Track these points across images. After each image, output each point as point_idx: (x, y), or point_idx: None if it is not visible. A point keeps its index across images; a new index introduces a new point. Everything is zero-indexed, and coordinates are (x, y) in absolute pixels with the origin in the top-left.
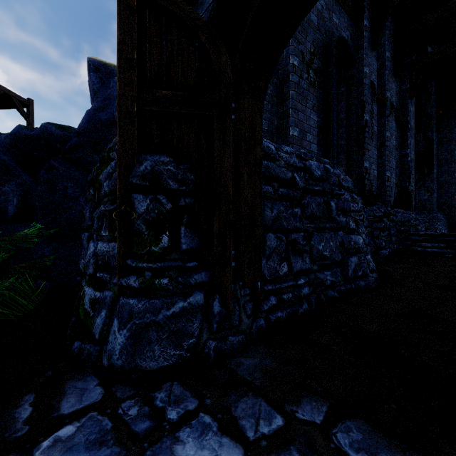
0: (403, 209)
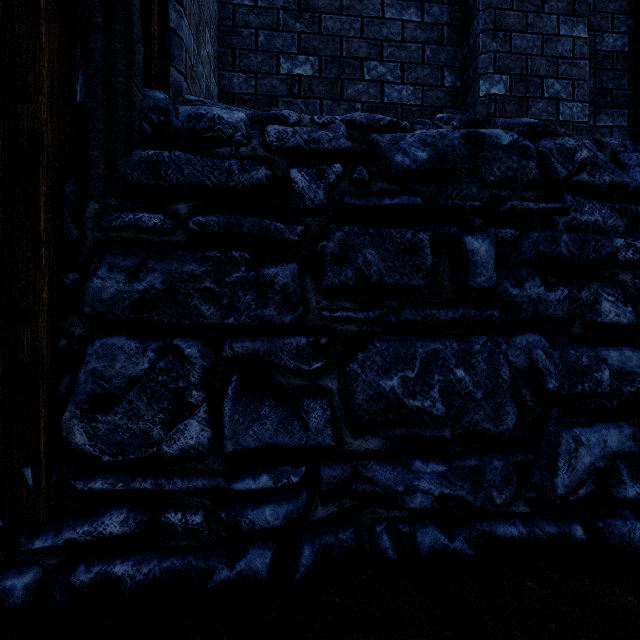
0: None
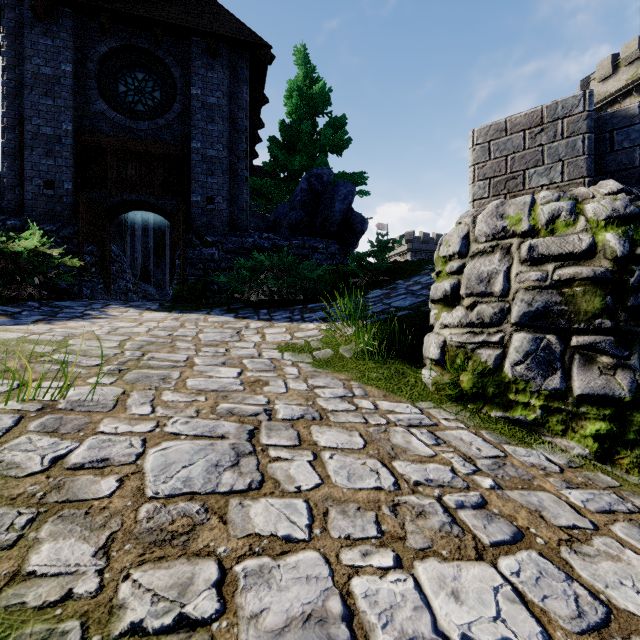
0: (146, 283)
